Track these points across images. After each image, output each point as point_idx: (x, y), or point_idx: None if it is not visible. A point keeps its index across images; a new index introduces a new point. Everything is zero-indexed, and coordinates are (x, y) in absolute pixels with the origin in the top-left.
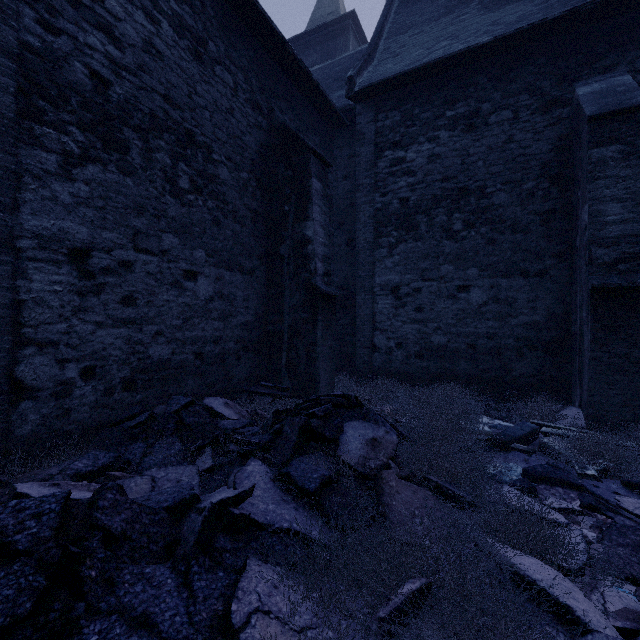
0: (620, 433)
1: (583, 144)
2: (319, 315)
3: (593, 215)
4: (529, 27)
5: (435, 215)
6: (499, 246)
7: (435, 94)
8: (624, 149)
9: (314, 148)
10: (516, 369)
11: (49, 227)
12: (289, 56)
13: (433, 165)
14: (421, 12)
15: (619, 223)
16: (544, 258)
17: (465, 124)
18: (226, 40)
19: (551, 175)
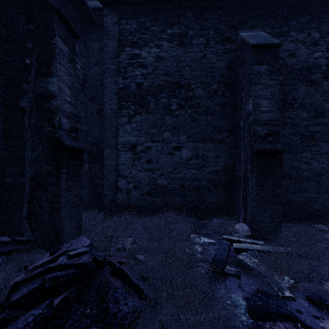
0: (274, 242)
1: (247, 63)
2: (63, 167)
3: (255, 106)
4: None
5: (160, 98)
6: (198, 122)
7: (160, 15)
8: (269, 68)
9: (58, 8)
10: (208, 199)
11: None
12: None
13: (159, 63)
14: None
15: (268, 112)
16: (222, 132)
17: (179, 40)
18: None
19: (226, 82)
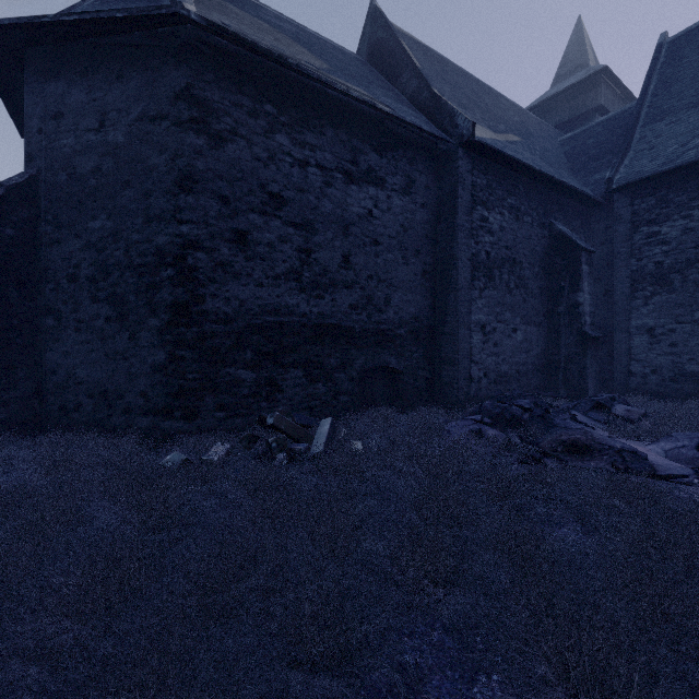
0: None
1: None
2: (588, 350)
3: None
4: None
5: (688, 274)
6: None
7: (688, 183)
8: None
9: (584, 247)
10: None
11: (476, 318)
12: (563, 187)
13: (686, 236)
14: (679, 96)
15: None
16: None
17: None
18: (528, 199)
19: None
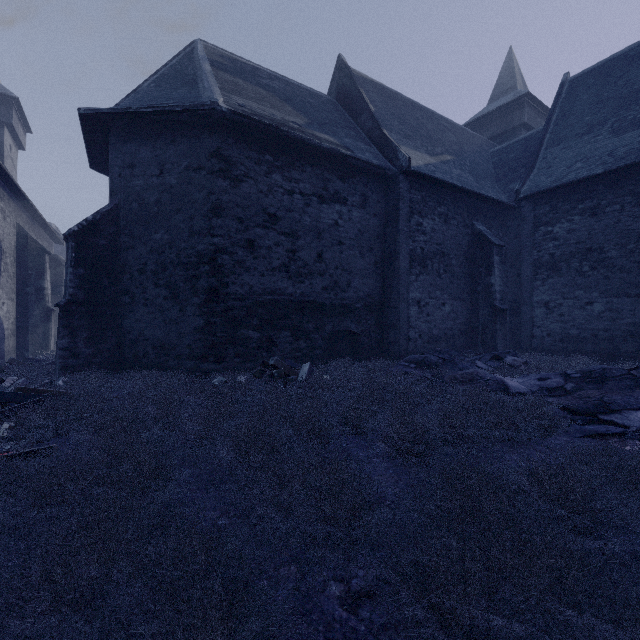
0: None
1: None
2: (497, 319)
3: None
4: (625, 166)
5: (571, 263)
6: (611, 280)
7: (571, 196)
8: None
9: (495, 243)
10: (622, 348)
11: (413, 296)
12: (481, 197)
13: (570, 235)
14: (571, 127)
15: None
16: (639, 287)
17: (590, 212)
18: (454, 207)
19: None
